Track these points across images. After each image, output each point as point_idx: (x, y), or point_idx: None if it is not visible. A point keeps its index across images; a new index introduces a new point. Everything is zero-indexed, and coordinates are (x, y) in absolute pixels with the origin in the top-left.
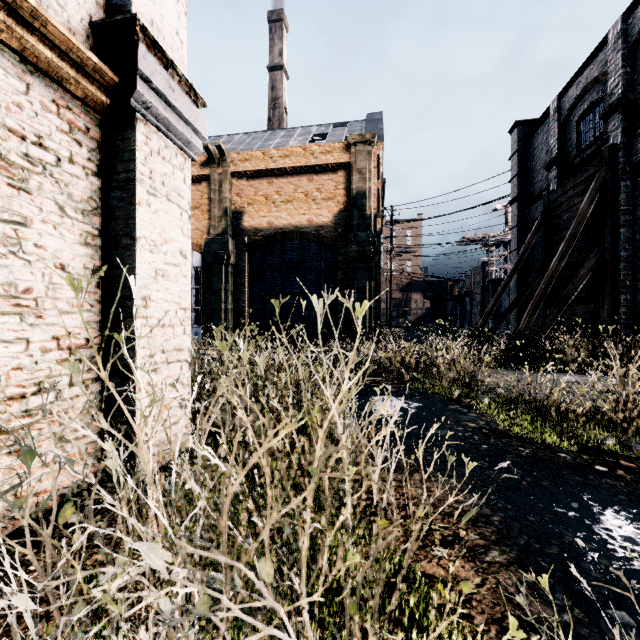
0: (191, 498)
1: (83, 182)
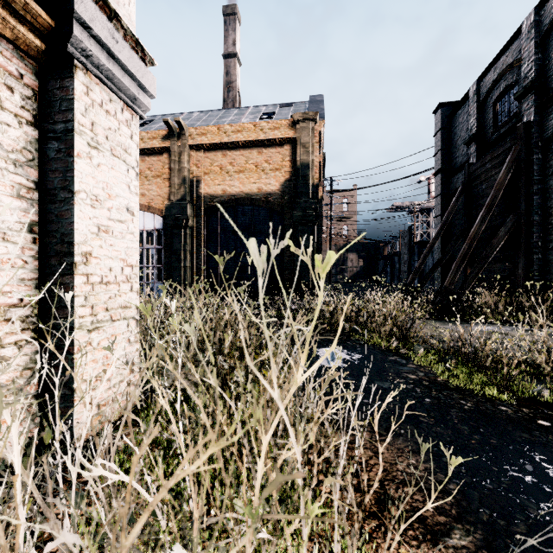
0: (128, 469)
1: (15, 131)
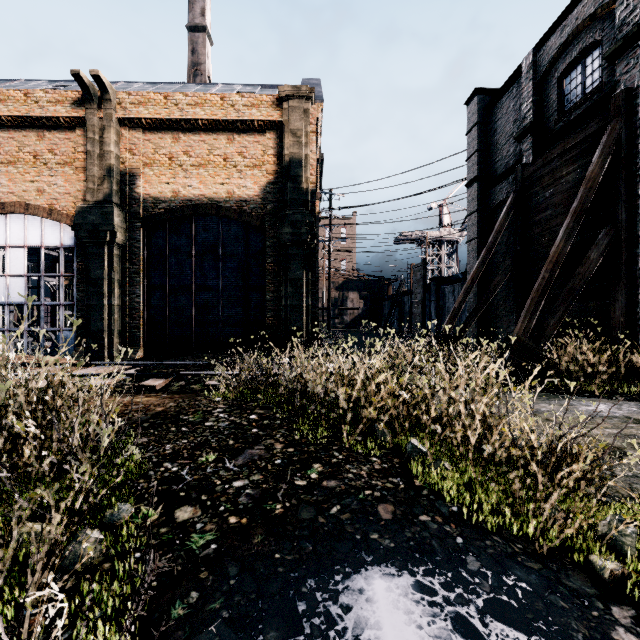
0: None
1: None
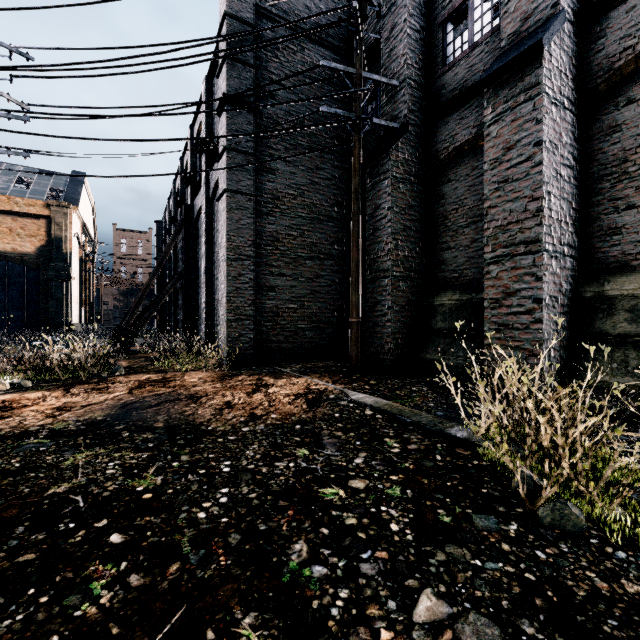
0: None
1: None
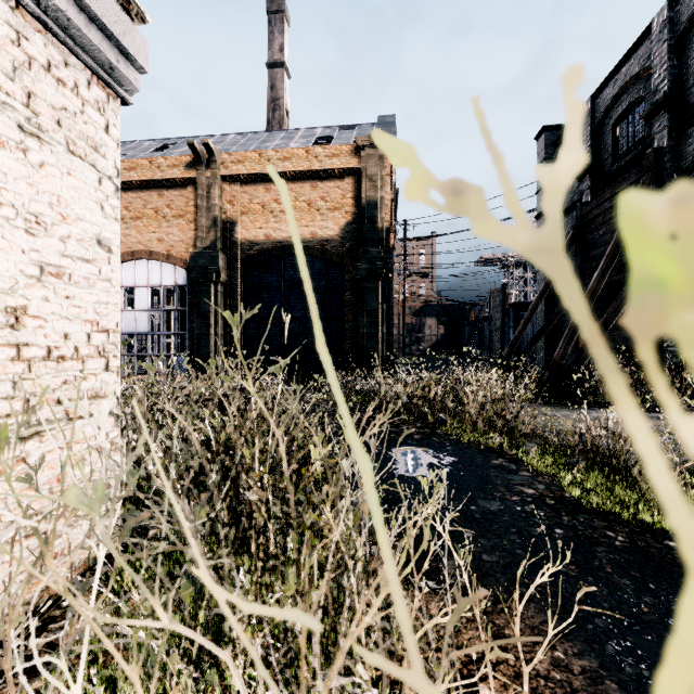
0: None
1: None
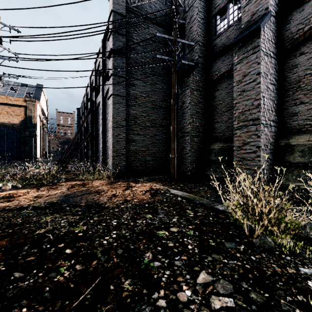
0: None
1: None
